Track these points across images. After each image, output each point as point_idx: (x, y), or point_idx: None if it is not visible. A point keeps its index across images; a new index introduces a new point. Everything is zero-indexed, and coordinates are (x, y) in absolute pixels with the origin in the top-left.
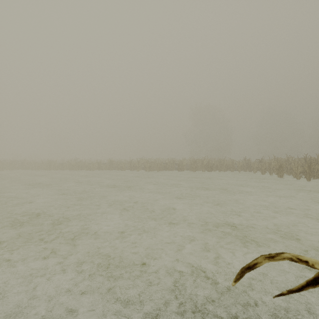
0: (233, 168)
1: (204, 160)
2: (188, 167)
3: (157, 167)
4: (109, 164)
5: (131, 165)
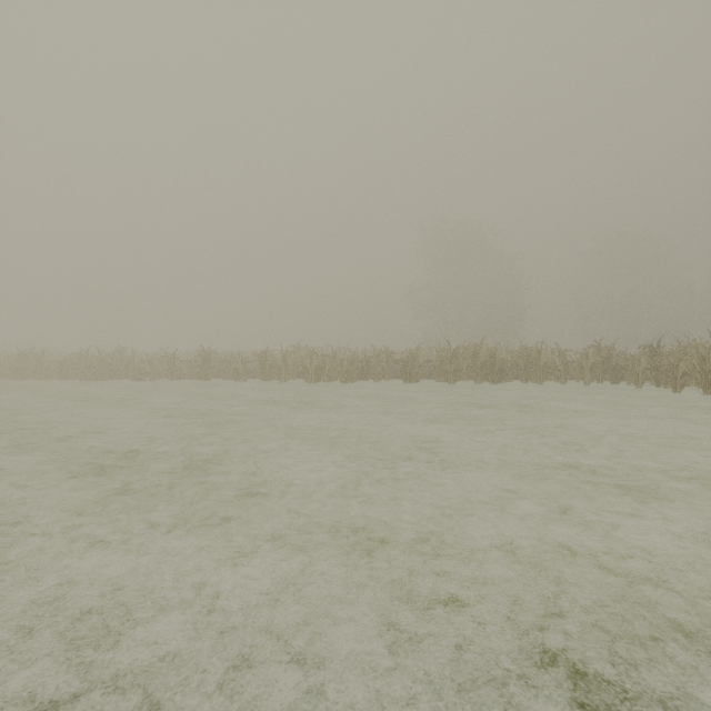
0: (566, 372)
1: (479, 349)
2: (430, 370)
3: (342, 371)
4: (199, 361)
5: (264, 364)
